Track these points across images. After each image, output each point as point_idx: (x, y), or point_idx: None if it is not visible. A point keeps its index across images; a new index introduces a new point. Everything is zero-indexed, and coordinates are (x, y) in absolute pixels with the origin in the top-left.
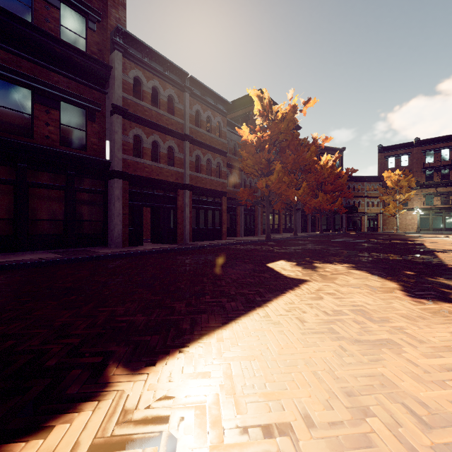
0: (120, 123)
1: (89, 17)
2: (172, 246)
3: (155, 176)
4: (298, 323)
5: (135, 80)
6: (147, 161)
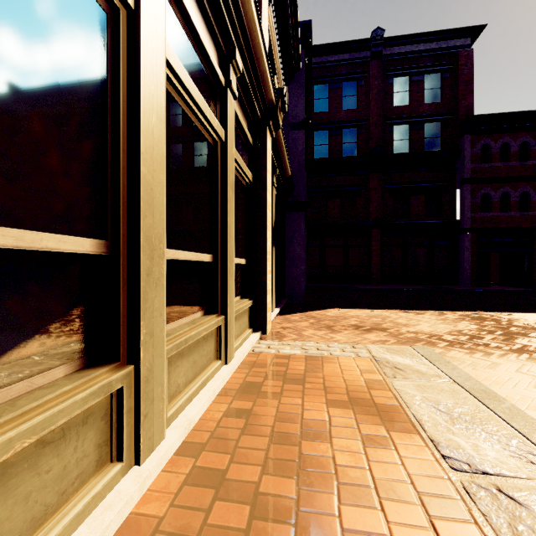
0: (468, 190)
1: (443, 121)
2: (524, 289)
3: (504, 224)
4: None
5: (483, 147)
6: (495, 213)
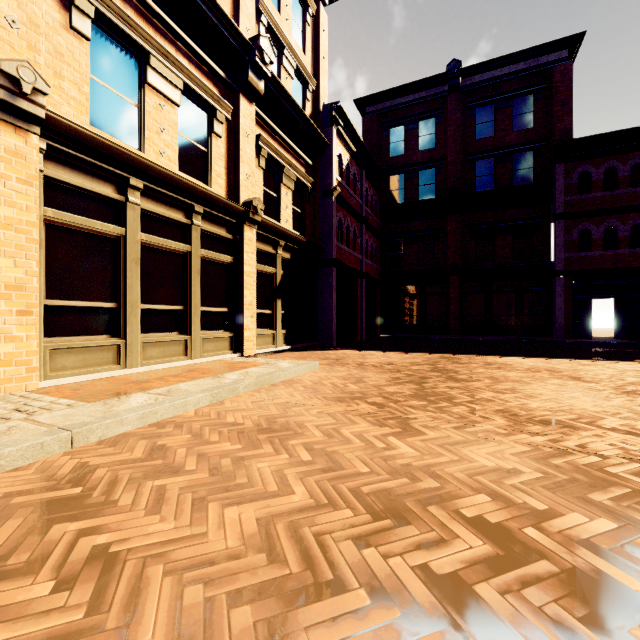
0: (561, 227)
1: (534, 149)
2: (626, 341)
3: (609, 265)
4: (544, 360)
5: (582, 175)
6: (596, 252)
